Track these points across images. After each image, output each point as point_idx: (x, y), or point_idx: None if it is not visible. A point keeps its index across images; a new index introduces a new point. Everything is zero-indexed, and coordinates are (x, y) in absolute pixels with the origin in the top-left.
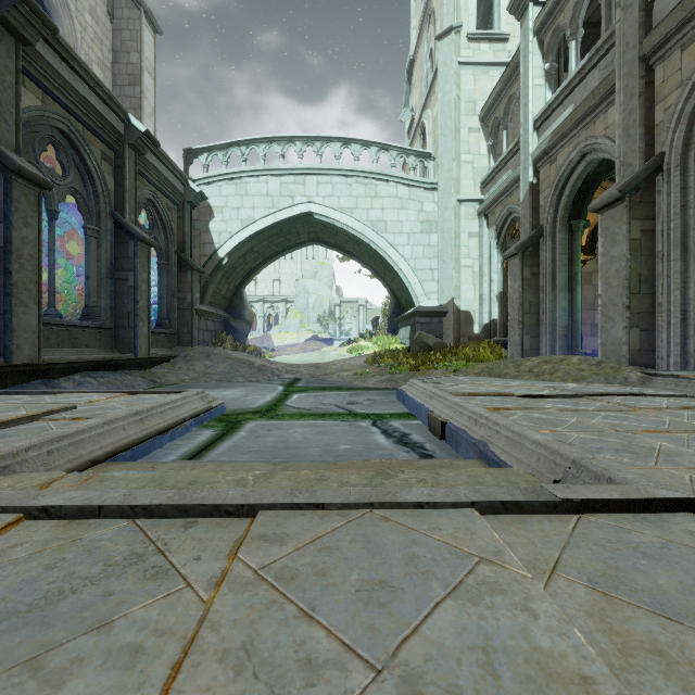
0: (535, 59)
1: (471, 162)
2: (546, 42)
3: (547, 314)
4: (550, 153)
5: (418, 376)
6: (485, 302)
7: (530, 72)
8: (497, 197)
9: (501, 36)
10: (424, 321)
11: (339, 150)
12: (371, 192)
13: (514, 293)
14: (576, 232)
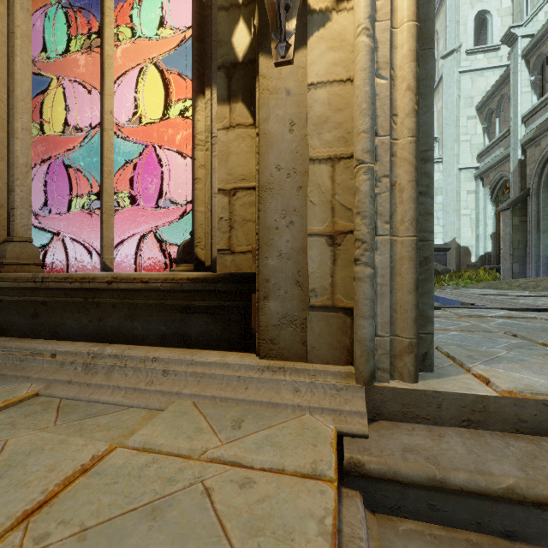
0: (523, 74)
1: (469, 140)
2: (532, 62)
3: (533, 249)
4: (534, 140)
5: (436, 289)
6: (481, 240)
7: (519, 84)
8: (491, 166)
9: (493, 47)
10: None
11: None
12: None
13: (505, 235)
14: None
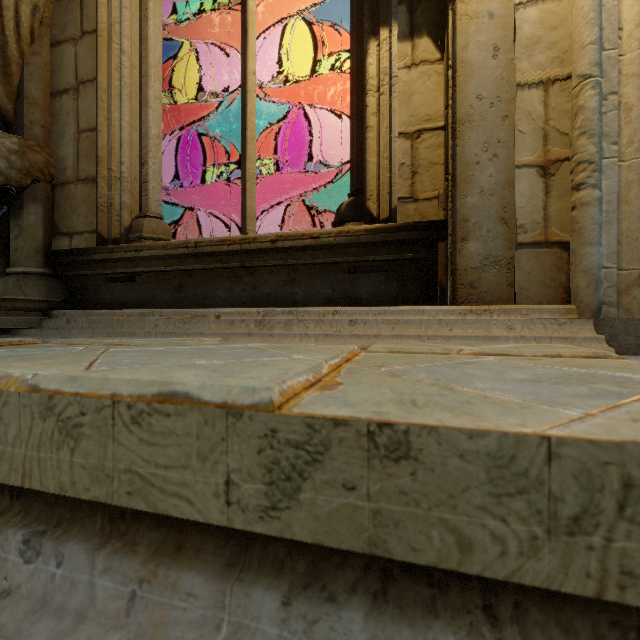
0: None
1: None
2: None
3: None
4: None
5: None
6: None
7: None
8: None
9: None
10: None
11: None
12: None
13: None
14: None
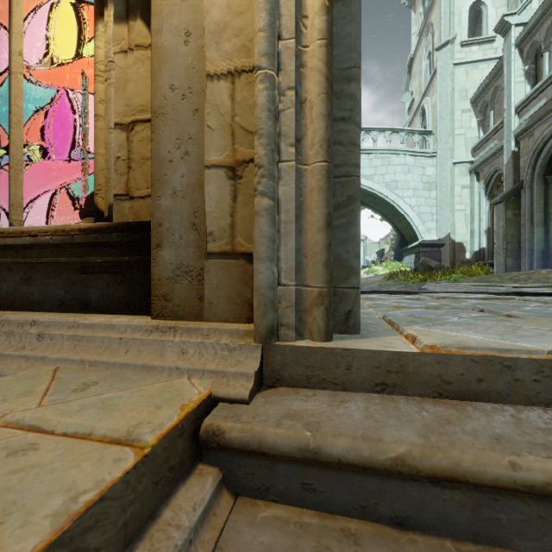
0: (517, 64)
1: (464, 134)
2: (525, 51)
3: (526, 242)
4: (528, 131)
5: None
6: (475, 235)
7: (512, 74)
8: (486, 159)
9: (488, 39)
10: (426, 251)
11: (362, 136)
12: (386, 163)
13: (499, 229)
14: (550, 184)
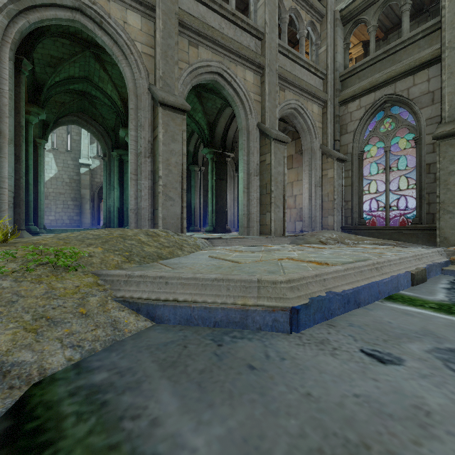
0: None
1: None
2: None
3: None
4: None
5: None
6: None
7: None
8: None
9: None
10: None
11: None
12: None
13: None
14: (23, 75)
